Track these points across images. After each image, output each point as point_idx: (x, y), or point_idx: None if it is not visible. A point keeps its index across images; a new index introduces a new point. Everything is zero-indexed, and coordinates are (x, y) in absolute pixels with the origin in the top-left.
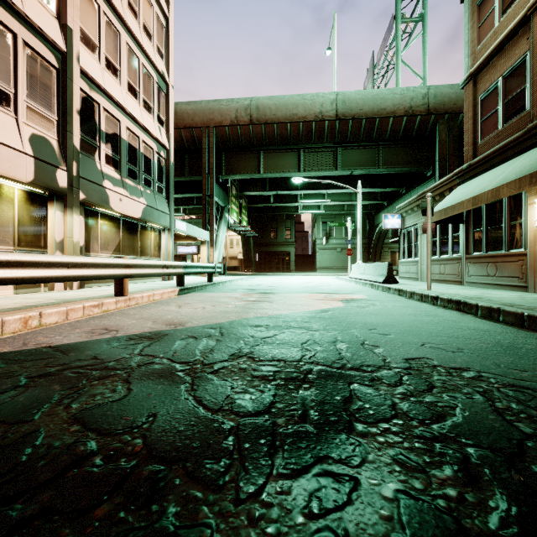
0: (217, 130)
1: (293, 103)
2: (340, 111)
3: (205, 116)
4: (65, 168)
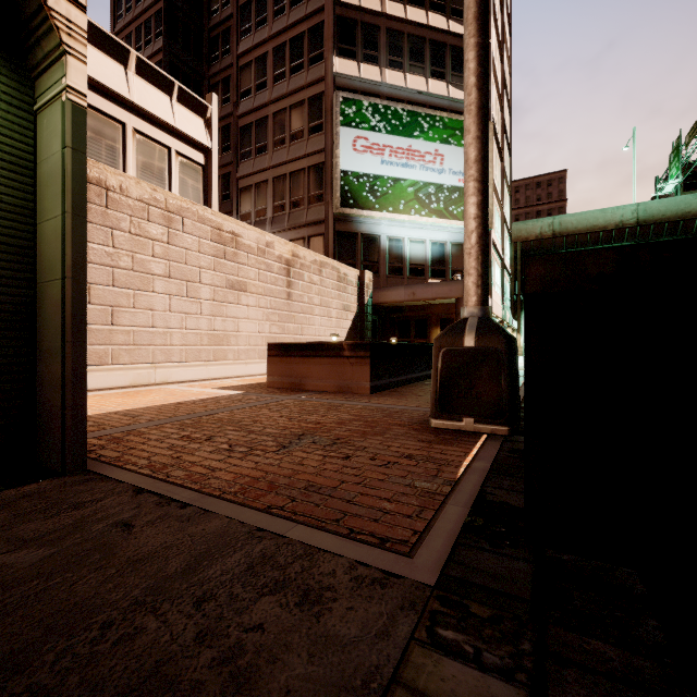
0: (523, 244)
1: (593, 217)
2: (641, 218)
3: (513, 235)
4: (503, 308)
